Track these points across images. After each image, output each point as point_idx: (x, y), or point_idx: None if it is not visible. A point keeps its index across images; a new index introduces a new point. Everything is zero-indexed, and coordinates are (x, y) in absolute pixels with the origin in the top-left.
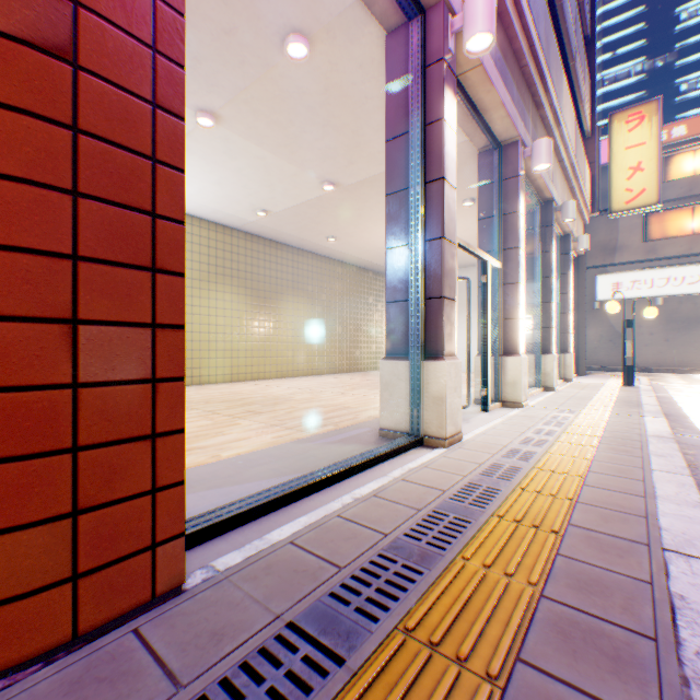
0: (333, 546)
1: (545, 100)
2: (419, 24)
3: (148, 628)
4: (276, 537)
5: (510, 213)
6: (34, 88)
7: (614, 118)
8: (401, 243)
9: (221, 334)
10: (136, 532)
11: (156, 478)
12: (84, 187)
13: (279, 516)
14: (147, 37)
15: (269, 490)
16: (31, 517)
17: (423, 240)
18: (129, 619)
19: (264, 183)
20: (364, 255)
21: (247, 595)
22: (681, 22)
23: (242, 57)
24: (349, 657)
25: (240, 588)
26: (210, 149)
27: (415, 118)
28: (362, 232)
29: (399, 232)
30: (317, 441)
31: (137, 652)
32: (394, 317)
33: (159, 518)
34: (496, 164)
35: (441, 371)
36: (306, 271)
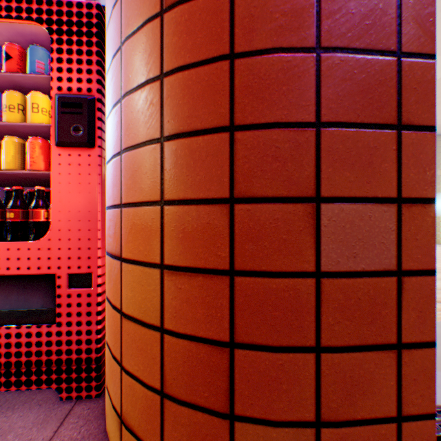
0: None
1: None
2: None
3: None
4: None
5: None
6: None
7: None
8: None
9: None
10: None
11: (399, 402)
12: (324, 40)
13: None
14: None
15: None
16: (277, 414)
17: None
18: None
19: None
20: None
21: None
22: None
23: None
24: None
25: None
26: None
27: None
28: None
29: None
30: None
31: None
32: None
33: None
34: None
35: None
36: None
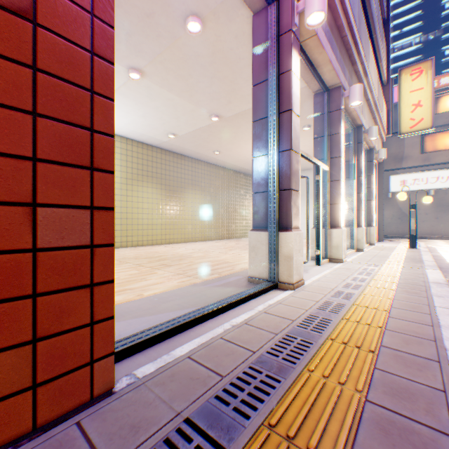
0: (217, 360)
1: (357, 59)
2: (275, 7)
3: (86, 421)
4: (178, 353)
5: (334, 134)
6: (4, 38)
7: (402, 72)
8: (263, 153)
9: (145, 214)
10: (79, 352)
11: (94, 314)
12: (41, 109)
13: (181, 338)
14: (87, 5)
15: (174, 319)
16: (1, 344)
17: (278, 151)
18: (74, 414)
19: (173, 116)
20: (238, 163)
21: (157, 397)
22: (446, 9)
23: (158, 32)
24: (229, 447)
25: (152, 391)
26: (138, 94)
27: (272, 70)
28: (236, 148)
29: (262, 146)
30: (207, 285)
31: (77, 440)
32: (258, 203)
33: (95, 343)
34: (325, 102)
35: (290, 238)
36: (200, 174)
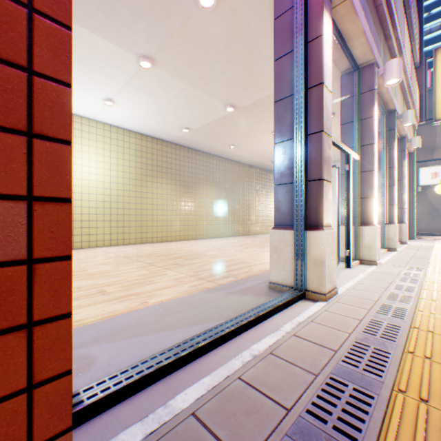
0: (234, 424)
1: (392, 33)
2: None
3: None
4: (179, 405)
5: (366, 118)
6: None
7: (438, 52)
8: (287, 138)
9: (160, 210)
10: (3, 440)
11: (33, 373)
12: None
13: (185, 374)
14: None
15: (178, 346)
16: None
17: (305, 134)
18: None
19: (186, 108)
20: (254, 157)
21: None
22: None
23: (167, 11)
24: None
25: None
26: (150, 85)
27: (298, 38)
28: (252, 141)
29: (285, 130)
30: (221, 291)
31: None
32: (280, 196)
33: (36, 418)
34: (354, 82)
35: (320, 239)
36: (215, 169)
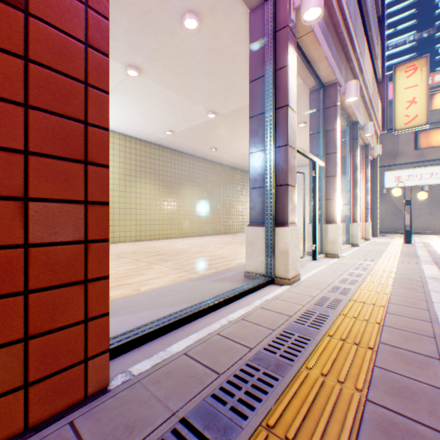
0: (214, 357)
1: (353, 56)
2: (271, 3)
3: (80, 421)
4: (174, 349)
5: (330, 130)
6: None
7: (397, 69)
8: (260, 149)
9: (143, 209)
10: (72, 350)
11: (88, 311)
12: (33, 101)
13: (177, 334)
14: None
15: (171, 315)
16: None
17: (274, 146)
18: (68, 413)
19: (170, 113)
20: (234, 159)
21: (153, 395)
22: (439, 8)
23: (155, 29)
24: None
25: (148, 390)
26: (136, 91)
27: (268, 66)
28: (233, 144)
29: (258, 142)
30: (204, 280)
31: None
32: (254, 198)
33: (89, 340)
34: (321, 98)
35: (286, 234)
36: (197, 170)
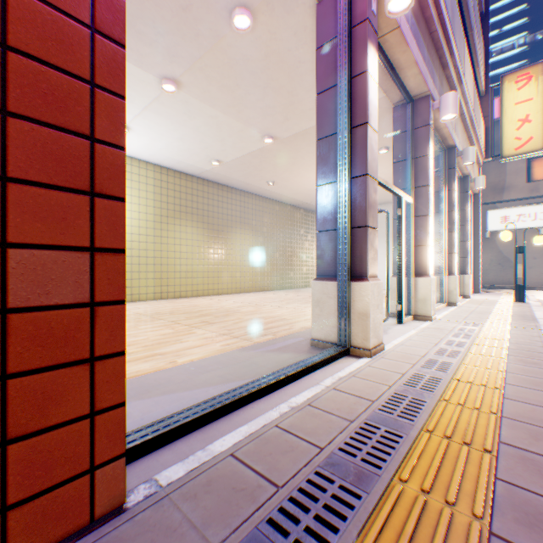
0: (271, 460)
1: (450, 61)
2: None
3: None
4: (217, 448)
5: (420, 157)
6: None
7: (505, 79)
8: (330, 180)
9: (184, 259)
10: (72, 457)
11: (95, 401)
12: (14, 106)
13: (222, 425)
14: None
15: (214, 399)
16: None
17: (350, 177)
18: None
19: (216, 138)
20: (297, 196)
21: (185, 518)
22: None
23: (196, 30)
24: None
25: (179, 509)
26: (173, 111)
27: (342, 72)
28: (295, 177)
29: (328, 171)
30: (258, 349)
31: None
32: (323, 244)
33: (97, 441)
34: (408, 116)
35: (365, 290)
36: (251, 209)
